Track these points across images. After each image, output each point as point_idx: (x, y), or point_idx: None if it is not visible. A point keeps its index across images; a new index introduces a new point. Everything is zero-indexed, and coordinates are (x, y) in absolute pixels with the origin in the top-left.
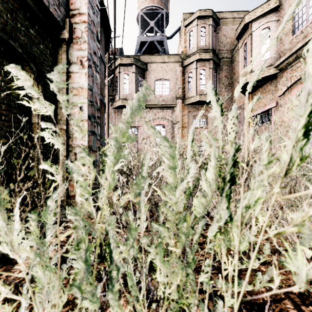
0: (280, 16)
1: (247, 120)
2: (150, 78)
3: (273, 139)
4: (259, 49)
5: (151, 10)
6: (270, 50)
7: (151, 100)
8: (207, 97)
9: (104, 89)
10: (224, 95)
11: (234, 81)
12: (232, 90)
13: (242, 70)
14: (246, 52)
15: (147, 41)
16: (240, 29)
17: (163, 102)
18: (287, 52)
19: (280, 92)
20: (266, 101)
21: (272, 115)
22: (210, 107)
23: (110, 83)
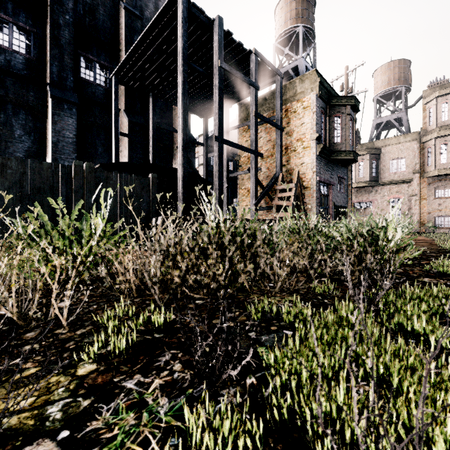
0: None
1: None
2: (384, 159)
3: None
4: None
5: (388, 92)
6: None
7: (385, 178)
8: (448, 171)
9: None
10: None
11: None
12: None
13: None
14: None
15: (383, 121)
16: None
17: (397, 178)
18: None
19: None
20: None
21: None
22: None
23: None
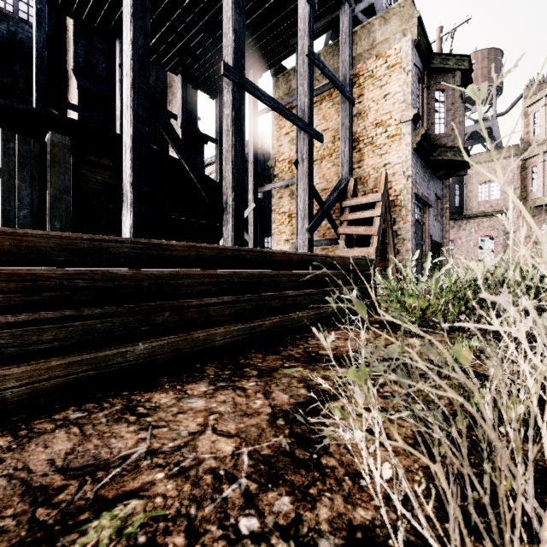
0: None
1: None
2: (471, 183)
3: None
4: None
5: None
6: None
7: (472, 208)
8: None
9: None
10: None
11: None
12: None
13: None
14: None
15: (467, 132)
16: None
17: (489, 209)
18: None
19: None
20: None
21: None
22: None
23: None
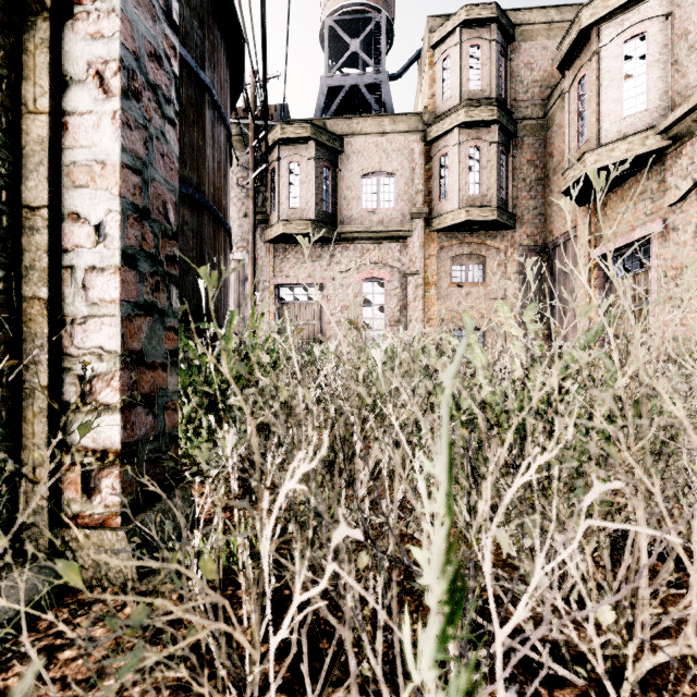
0: (674, 5)
1: (584, 265)
2: (350, 170)
3: (655, 312)
4: (617, 91)
5: (353, 15)
6: (648, 92)
7: (352, 221)
8: (485, 213)
9: (226, 190)
10: (527, 207)
11: (550, 173)
12: (546, 196)
13: (572, 144)
14: (585, 100)
15: (344, 85)
16: (569, 45)
17: (379, 225)
18: (696, 93)
19: (674, 195)
20: (636, 219)
21: (652, 253)
22: (493, 236)
23: (259, 185)
